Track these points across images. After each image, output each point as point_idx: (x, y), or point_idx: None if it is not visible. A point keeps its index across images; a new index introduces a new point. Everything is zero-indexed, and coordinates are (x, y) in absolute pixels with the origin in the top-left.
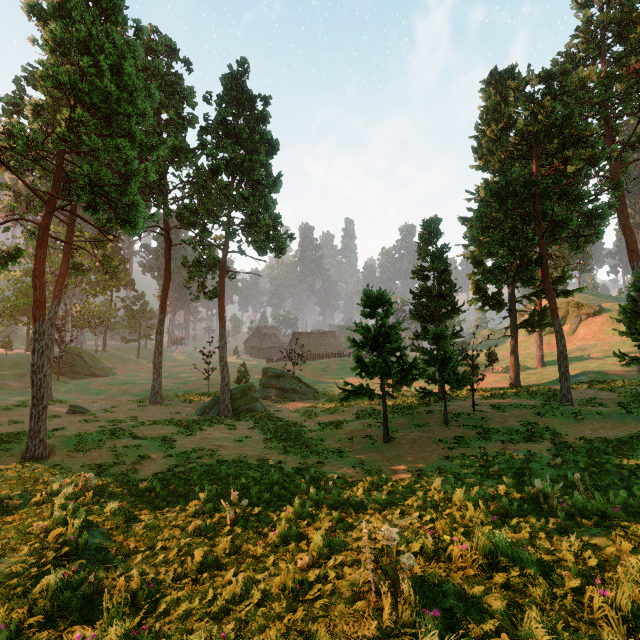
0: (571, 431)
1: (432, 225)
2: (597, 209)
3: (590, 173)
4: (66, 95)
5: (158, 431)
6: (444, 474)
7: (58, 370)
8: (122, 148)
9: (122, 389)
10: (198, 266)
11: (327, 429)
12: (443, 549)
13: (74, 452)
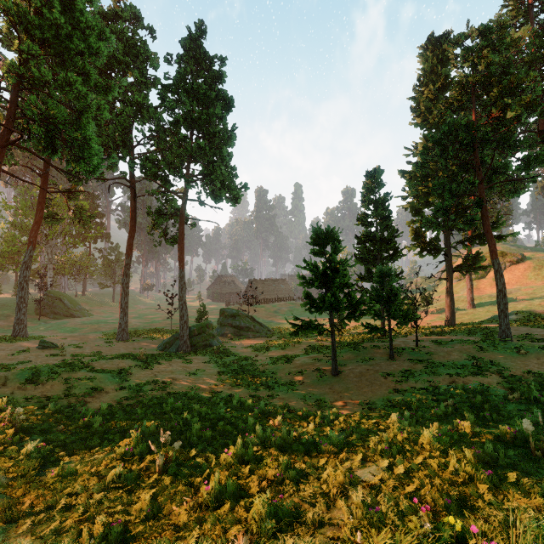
0: (516, 365)
1: (375, 175)
2: (533, 155)
3: (527, 121)
4: (12, 22)
5: (116, 364)
6: (396, 408)
7: (39, 311)
8: (73, 82)
9: (94, 327)
10: (160, 214)
11: (278, 363)
12: (448, 539)
13: (26, 384)
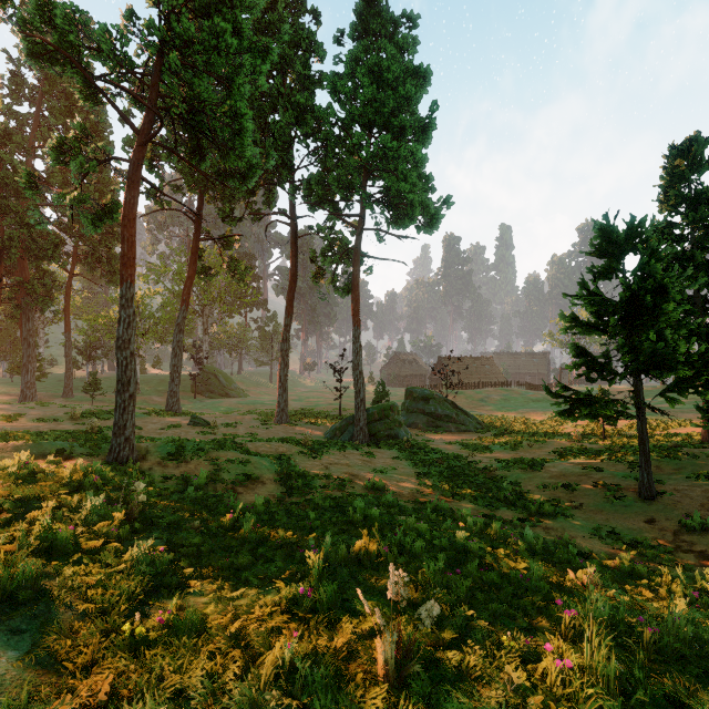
0: None
1: (691, 149)
2: None
3: None
4: None
5: (275, 448)
6: None
7: (195, 388)
8: (220, 33)
9: (250, 408)
10: (327, 254)
11: (515, 468)
12: None
13: (167, 460)
